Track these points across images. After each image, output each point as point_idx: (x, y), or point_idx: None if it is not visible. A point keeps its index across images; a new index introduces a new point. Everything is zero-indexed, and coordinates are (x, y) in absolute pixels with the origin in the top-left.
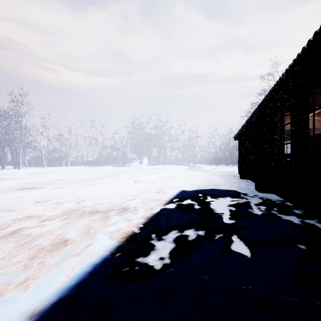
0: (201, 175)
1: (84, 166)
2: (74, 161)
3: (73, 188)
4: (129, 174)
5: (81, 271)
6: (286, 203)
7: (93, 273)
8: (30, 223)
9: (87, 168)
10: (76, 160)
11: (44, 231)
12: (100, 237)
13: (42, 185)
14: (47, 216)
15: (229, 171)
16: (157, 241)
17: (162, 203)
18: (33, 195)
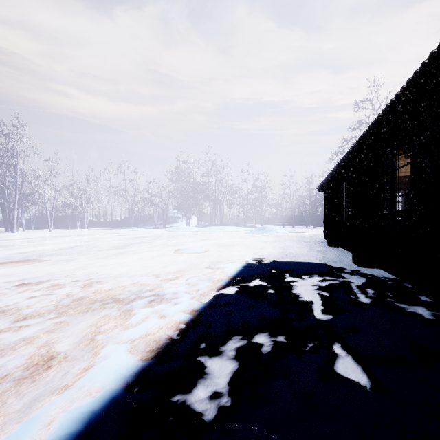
0: (272, 240)
1: (108, 228)
2: (95, 221)
3: (85, 261)
4: (170, 240)
5: (60, 432)
6: (402, 284)
7: (83, 437)
8: (1, 323)
9: (111, 230)
10: (98, 220)
11: (18, 340)
12: (110, 352)
13: (40, 257)
14: (32, 310)
15: (311, 235)
16: (209, 357)
17: (218, 285)
18: (21, 273)
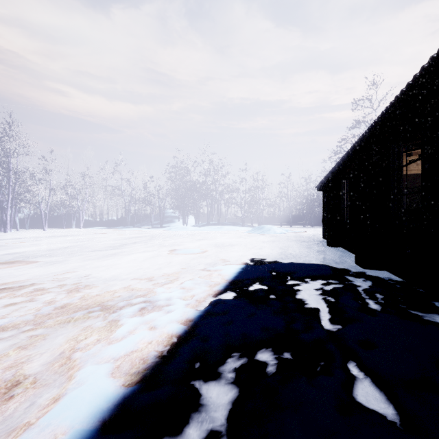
0: (271, 240)
1: (103, 228)
2: (91, 220)
3: (76, 262)
4: (166, 240)
5: None
6: (412, 287)
7: None
8: None
9: (107, 230)
10: (94, 219)
11: None
12: (88, 375)
13: (29, 258)
14: (7, 320)
15: (309, 235)
16: (204, 381)
17: (215, 290)
18: (5, 277)
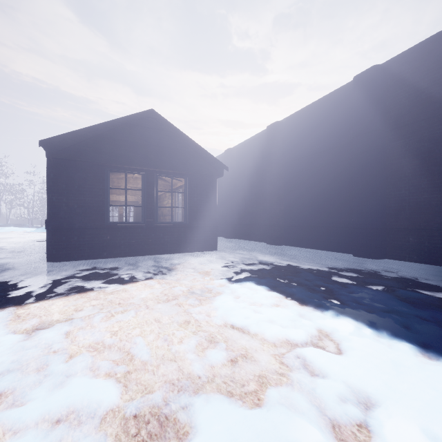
0: None
1: None
2: None
3: None
4: None
5: None
6: None
7: None
8: None
9: None
10: None
11: None
12: None
13: None
14: None
15: None
16: None
17: None
18: None
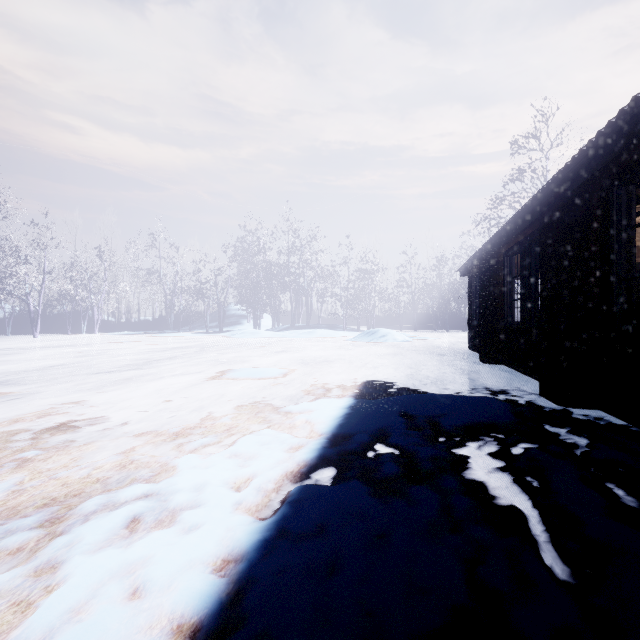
0: (389, 353)
1: (131, 333)
2: (114, 321)
3: (53, 397)
4: (224, 353)
5: None
6: None
7: None
8: None
9: (135, 337)
10: (118, 320)
11: None
12: None
13: None
14: None
15: (446, 344)
16: None
17: (298, 460)
18: None
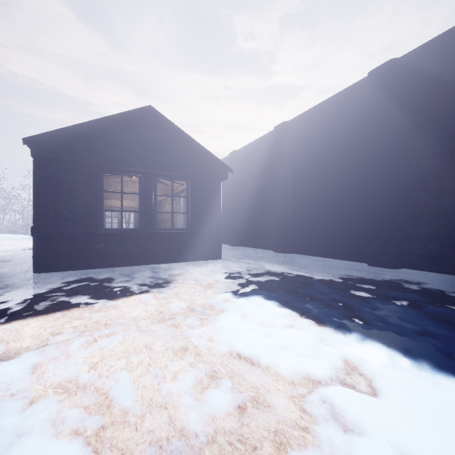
0: None
1: None
2: None
3: None
4: None
5: None
6: None
7: None
8: None
9: None
10: None
11: None
12: None
13: None
14: None
15: None
16: None
17: None
18: None
